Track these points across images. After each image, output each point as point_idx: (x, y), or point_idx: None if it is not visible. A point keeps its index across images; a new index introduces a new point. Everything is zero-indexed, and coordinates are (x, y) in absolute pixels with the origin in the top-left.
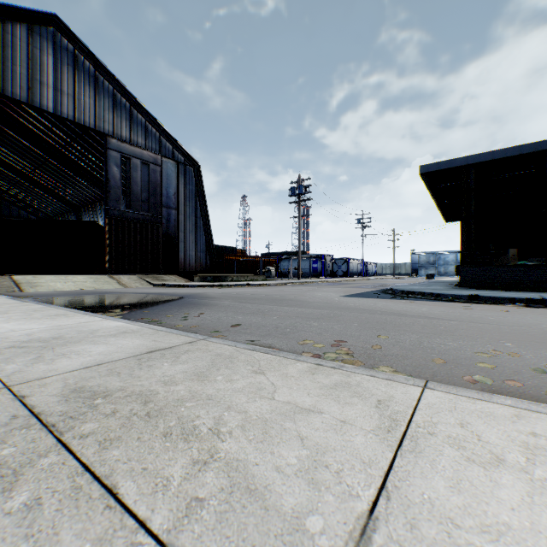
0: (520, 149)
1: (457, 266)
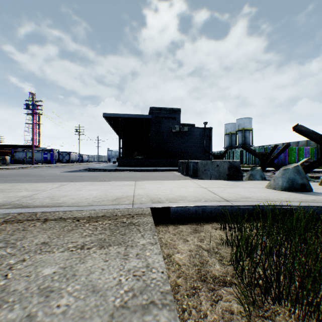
0: (137, 115)
1: (117, 158)
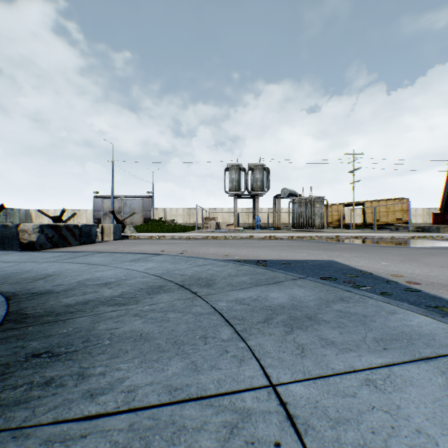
0: None
1: None
